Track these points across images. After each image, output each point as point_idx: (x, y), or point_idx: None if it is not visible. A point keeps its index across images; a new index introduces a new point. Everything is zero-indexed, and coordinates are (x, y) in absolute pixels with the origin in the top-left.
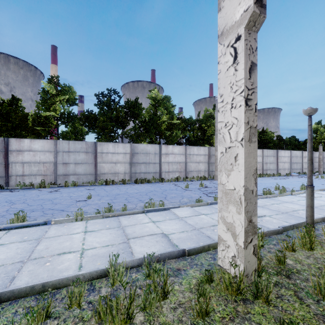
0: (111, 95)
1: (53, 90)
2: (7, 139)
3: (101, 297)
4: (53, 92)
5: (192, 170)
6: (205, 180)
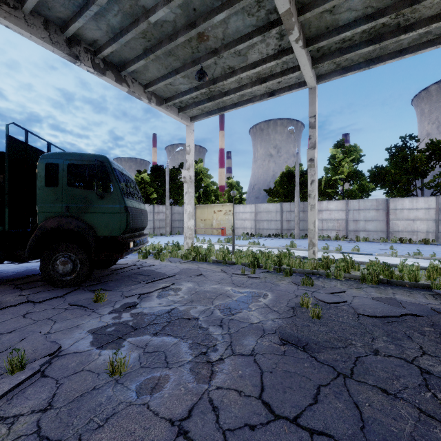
0: (406, 143)
1: (338, 153)
2: None
3: (428, 267)
4: (339, 156)
5: None
6: None
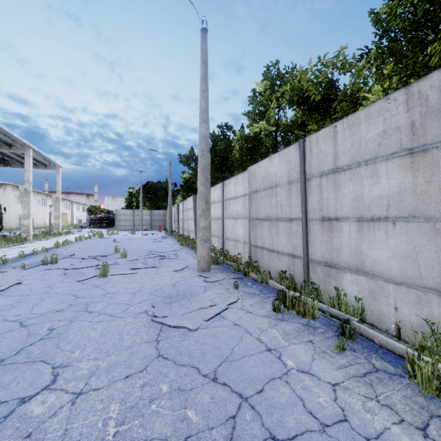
0: None
1: None
2: (178, 204)
3: None
4: None
5: (228, 236)
6: (215, 263)
